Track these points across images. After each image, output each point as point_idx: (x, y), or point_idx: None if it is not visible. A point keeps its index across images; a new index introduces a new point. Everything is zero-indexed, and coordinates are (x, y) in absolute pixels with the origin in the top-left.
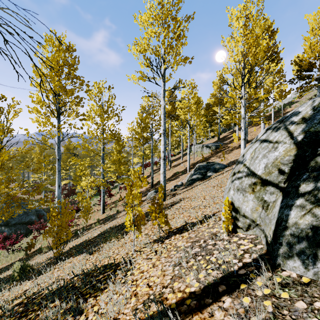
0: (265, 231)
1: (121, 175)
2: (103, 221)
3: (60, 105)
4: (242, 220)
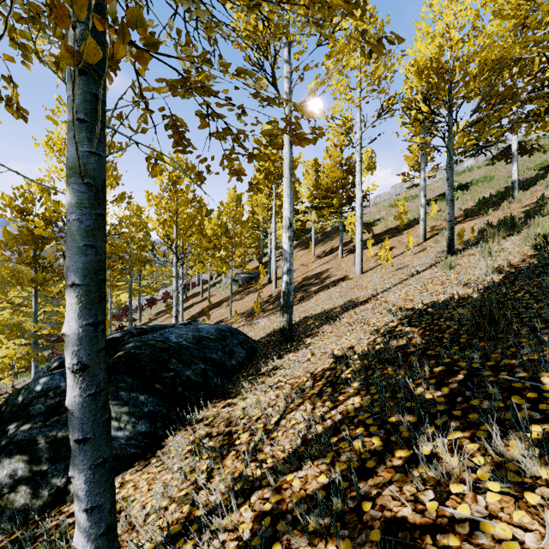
0: None
1: None
2: None
3: None
4: None
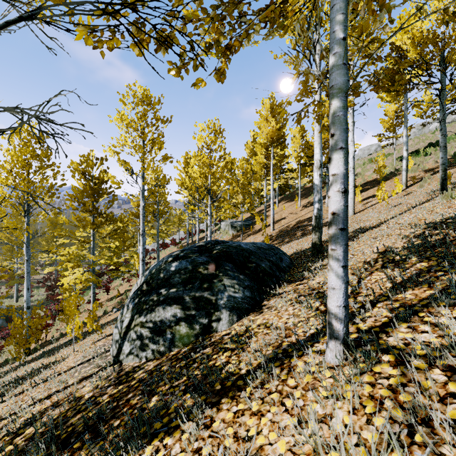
0: None
1: (117, 266)
2: (85, 325)
3: (29, 202)
4: None
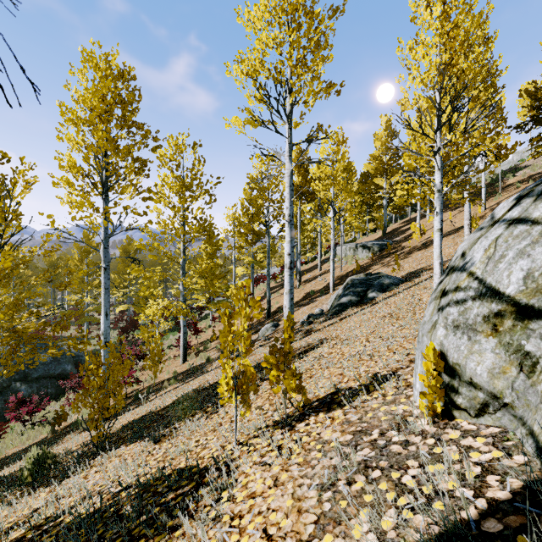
0: (530, 421)
1: (214, 296)
2: (183, 377)
3: (108, 174)
4: (467, 392)
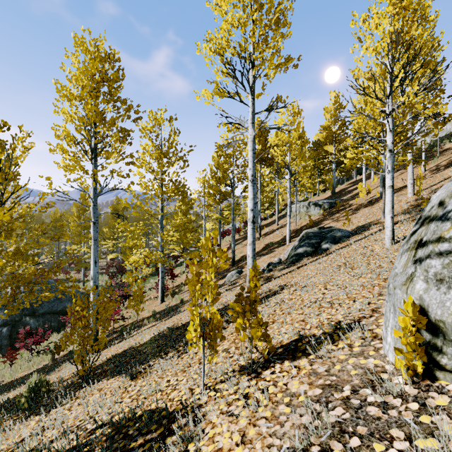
0: None
1: (187, 246)
2: (160, 316)
3: (97, 142)
4: None
